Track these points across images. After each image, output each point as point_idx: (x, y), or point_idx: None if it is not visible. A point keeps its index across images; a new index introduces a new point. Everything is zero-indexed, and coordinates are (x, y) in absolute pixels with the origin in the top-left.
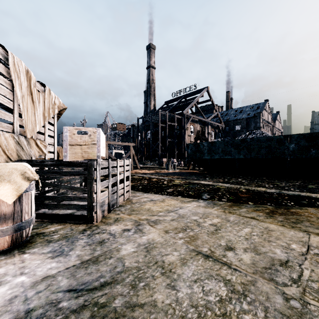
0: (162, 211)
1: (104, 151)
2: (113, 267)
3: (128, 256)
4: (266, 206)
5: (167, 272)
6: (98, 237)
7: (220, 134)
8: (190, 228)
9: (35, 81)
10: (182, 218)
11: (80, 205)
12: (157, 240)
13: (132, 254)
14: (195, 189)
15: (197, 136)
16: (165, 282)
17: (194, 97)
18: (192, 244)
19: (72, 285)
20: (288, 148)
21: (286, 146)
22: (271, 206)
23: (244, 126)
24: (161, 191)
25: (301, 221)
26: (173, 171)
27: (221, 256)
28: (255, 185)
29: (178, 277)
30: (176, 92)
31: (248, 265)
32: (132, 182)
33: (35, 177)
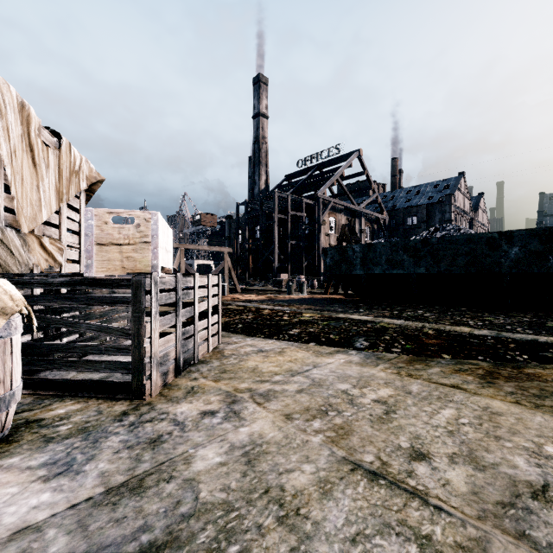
0: (279, 373)
1: (170, 258)
2: (173, 504)
3: (207, 476)
4: (476, 362)
5: (291, 517)
6: (151, 428)
7: (380, 232)
8: (335, 409)
9: (38, 125)
10: (319, 386)
11: (119, 363)
12: (270, 437)
13: (217, 471)
14: (340, 330)
15: (342, 234)
16: (285, 543)
17: (336, 168)
18: (340, 446)
19: (74, 552)
20: (508, 255)
21: (503, 252)
22: (486, 362)
23: (423, 218)
24: (278, 334)
25: (551, 393)
26: (300, 297)
27: (403, 475)
28: (450, 322)
29: (315, 529)
30: (305, 159)
31: (465, 498)
32: (226, 317)
33: (19, 308)
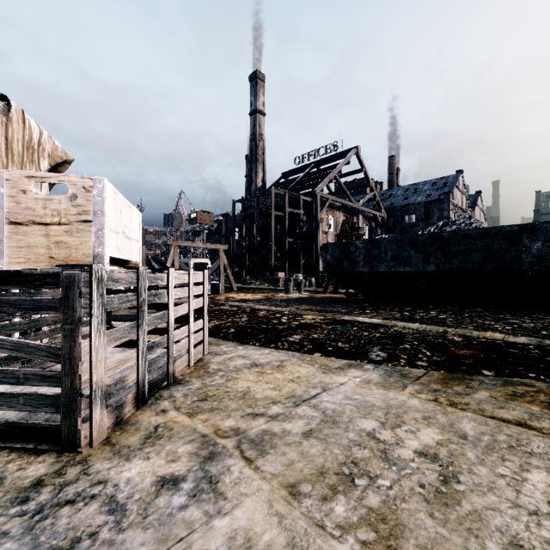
0: (278, 400)
1: (137, 248)
2: None
3: None
4: (530, 382)
5: None
6: (66, 521)
7: (378, 230)
8: (365, 472)
9: None
10: (334, 425)
11: (44, 397)
12: (264, 545)
13: None
14: (349, 336)
15: (342, 230)
16: None
17: (334, 165)
18: None
19: None
20: (529, 251)
21: (524, 247)
22: (542, 382)
23: (421, 216)
24: (275, 341)
25: None
26: (299, 296)
27: None
28: (473, 326)
29: None
30: (302, 156)
31: None
32: (217, 319)
33: None
